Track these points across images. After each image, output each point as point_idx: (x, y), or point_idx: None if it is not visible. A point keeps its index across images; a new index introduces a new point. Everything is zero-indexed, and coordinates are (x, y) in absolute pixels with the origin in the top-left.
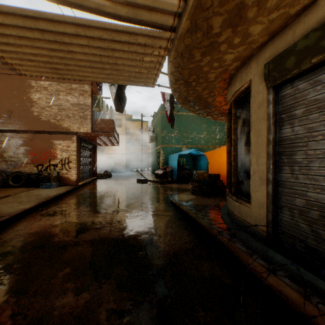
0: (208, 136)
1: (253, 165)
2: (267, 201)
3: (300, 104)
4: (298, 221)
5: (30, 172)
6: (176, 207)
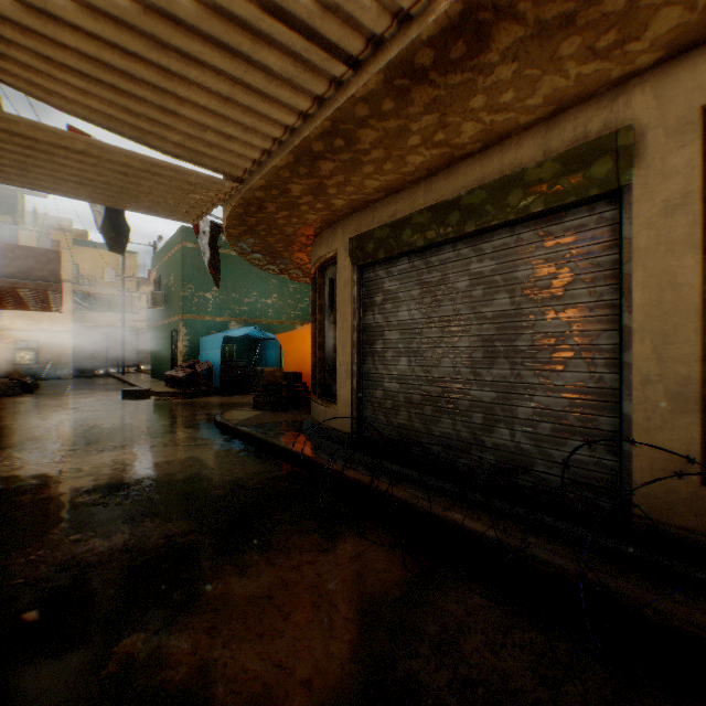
0: (282, 302)
1: (340, 355)
2: (353, 397)
3: (380, 291)
4: (379, 414)
5: None
6: (229, 431)
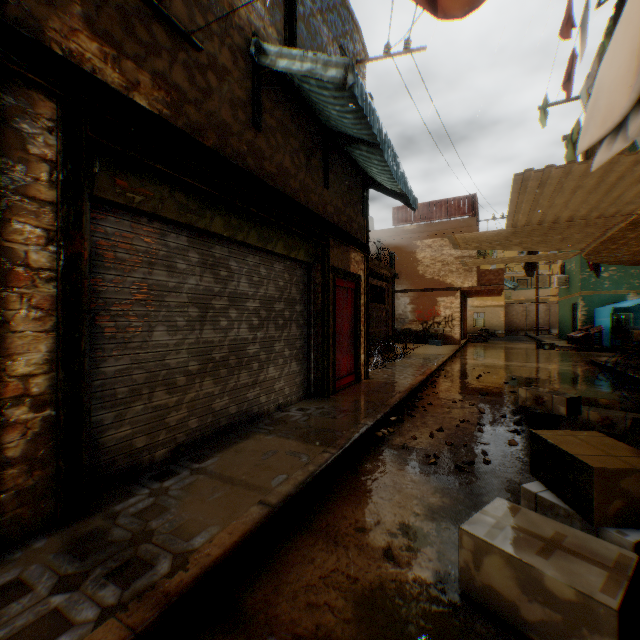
0: None
1: None
2: None
3: None
4: None
5: (415, 329)
6: (594, 365)
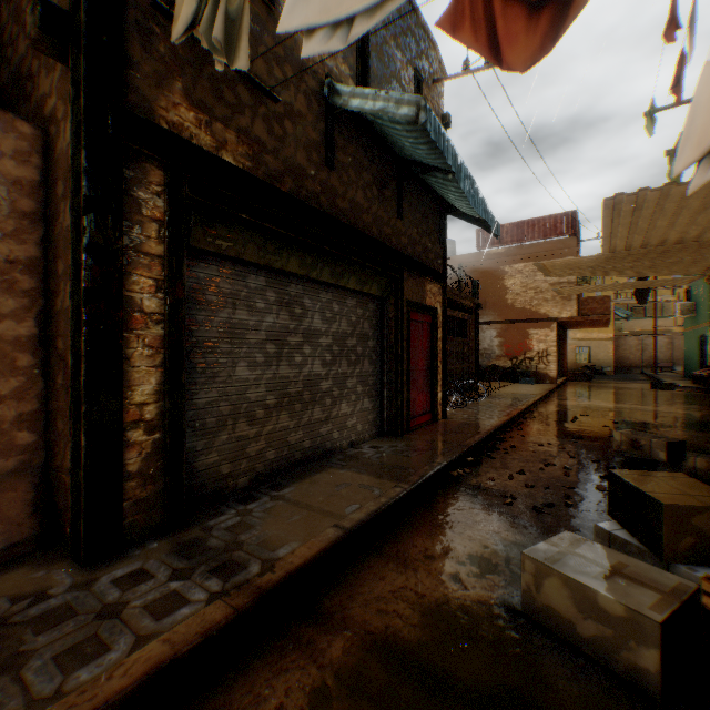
0: None
1: None
2: None
3: None
4: None
5: (503, 366)
6: None
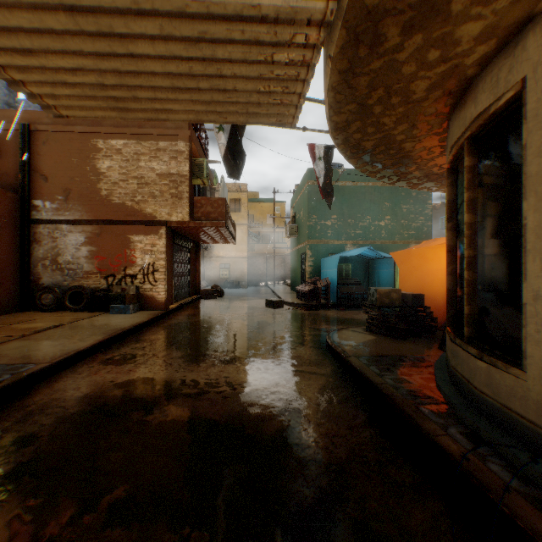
0: (394, 223)
1: (532, 279)
2: None
3: None
4: None
5: (96, 287)
6: (338, 358)
